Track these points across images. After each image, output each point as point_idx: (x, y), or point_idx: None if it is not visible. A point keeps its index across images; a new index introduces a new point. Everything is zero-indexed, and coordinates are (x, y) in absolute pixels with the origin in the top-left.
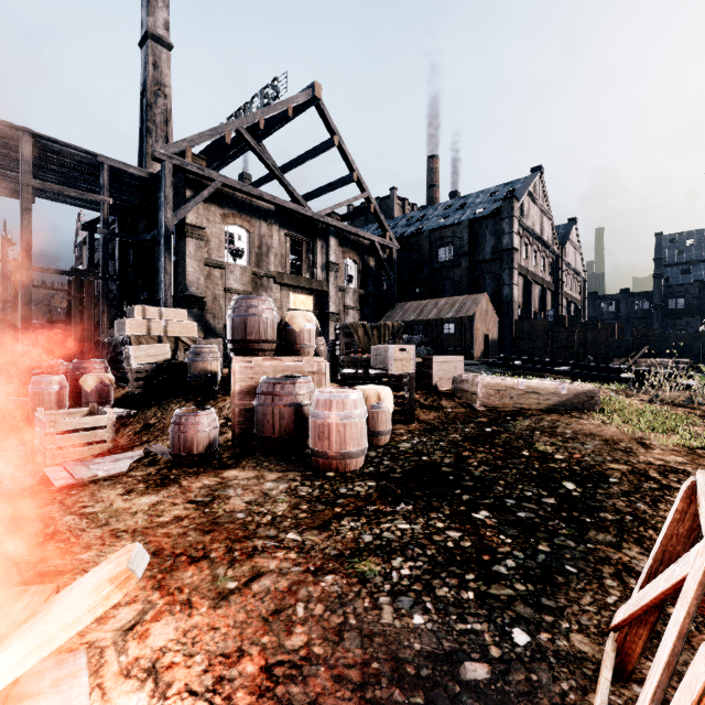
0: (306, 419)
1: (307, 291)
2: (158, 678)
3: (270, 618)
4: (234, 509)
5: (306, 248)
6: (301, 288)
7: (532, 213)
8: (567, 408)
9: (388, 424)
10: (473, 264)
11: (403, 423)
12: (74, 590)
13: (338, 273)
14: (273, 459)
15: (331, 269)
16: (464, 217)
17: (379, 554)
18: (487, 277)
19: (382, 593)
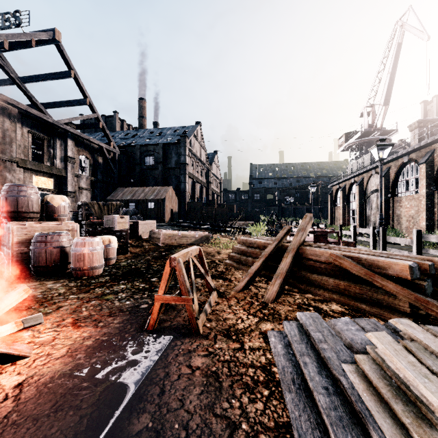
0: (67, 254)
1: (48, 175)
2: (33, 330)
3: (72, 313)
4: (34, 295)
5: (47, 144)
6: (42, 172)
7: (196, 145)
8: (199, 242)
9: (115, 254)
10: (165, 169)
11: (123, 254)
12: (5, 298)
13: (74, 164)
14: (47, 277)
15: (68, 161)
16: (160, 141)
17: (113, 294)
18: (173, 177)
19: (115, 300)
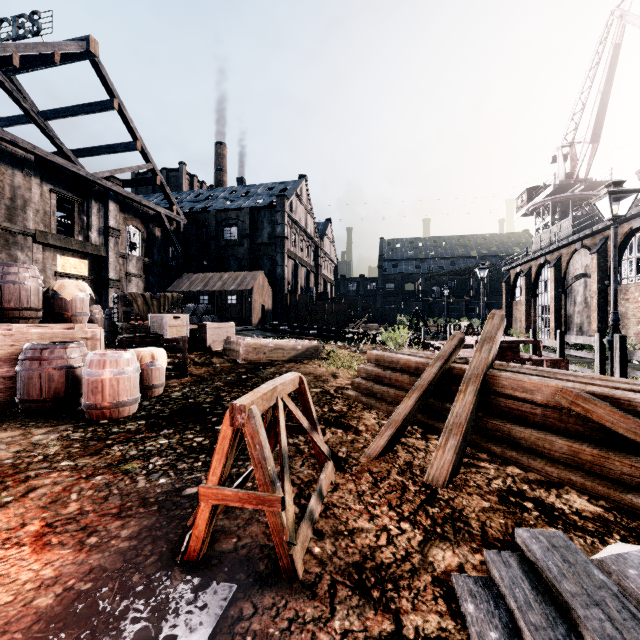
0: (79, 379)
1: (80, 254)
2: None
3: (48, 505)
4: None
5: (79, 208)
6: (72, 250)
7: (299, 210)
8: (302, 358)
9: (162, 379)
10: (253, 246)
11: (178, 378)
12: None
13: (119, 239)
14: (41, 419)
15: (110, 234)
16: (246, 204)
17: (141, 459)
18: (265, 257)
19: (140, 475)
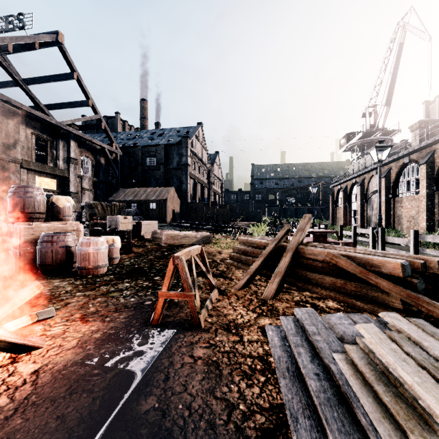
0: (73, 253)
1: (51, 176)
2: (44, 324)
3: (80, 309)
4: (42, 292)
5: (50, 145)
6: (46, 173)
7: (197, 146)
8: (200, 243)
9: (118, 254)
10: (167, 170)
11: (126, 254)
12: (18, 294)
13: (77, 165)
14: (53, 275)
15: (71, 162)
16: (162, 142)
17: (118, 291)
18: (174, 177)
19: (120, 298)
